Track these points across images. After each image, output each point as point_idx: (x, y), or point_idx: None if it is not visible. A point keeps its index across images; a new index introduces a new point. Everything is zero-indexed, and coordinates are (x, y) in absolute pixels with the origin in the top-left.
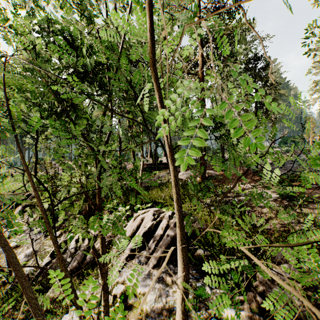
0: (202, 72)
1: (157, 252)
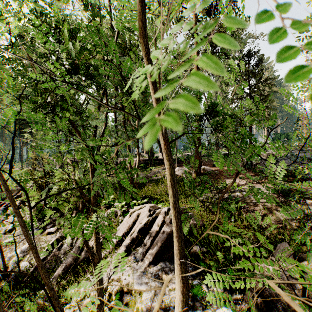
0: (198, 69)
1: (153, 249)
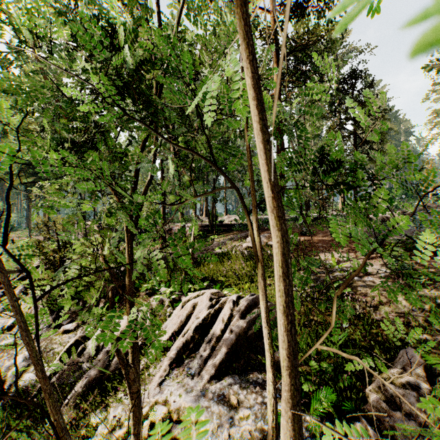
0: (280, 95)
1: (215, 357)
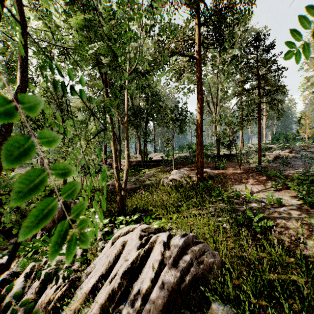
0: (199, 54)
1: None
